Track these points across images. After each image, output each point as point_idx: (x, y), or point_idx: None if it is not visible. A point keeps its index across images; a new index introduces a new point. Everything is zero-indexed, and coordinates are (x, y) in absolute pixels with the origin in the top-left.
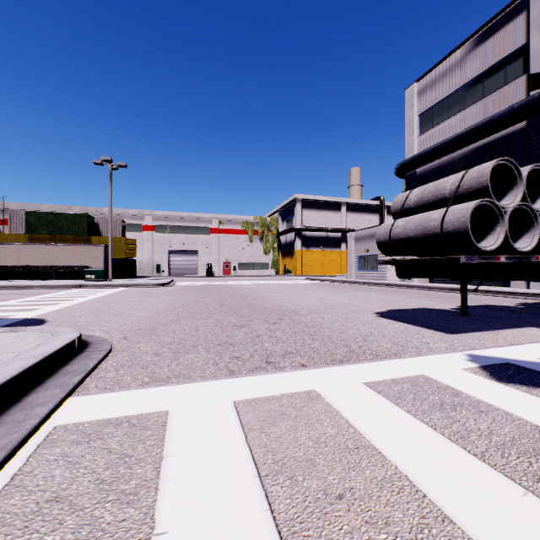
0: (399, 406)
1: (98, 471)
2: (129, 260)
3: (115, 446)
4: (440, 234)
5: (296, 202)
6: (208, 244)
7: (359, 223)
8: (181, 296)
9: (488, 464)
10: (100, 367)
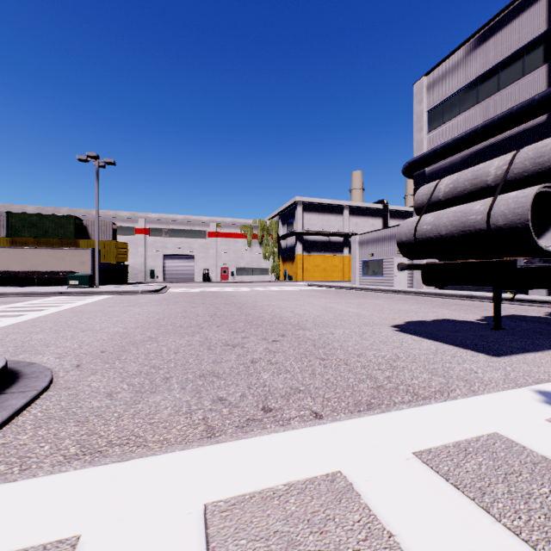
0: (493, 515)
1: None
2: (120, 265)
3: None
4: (485, 230)
5: (297, 204)
6: (205, 248)
7: (361, 227)
8: (170, 305)
9: None
10: (15, 422)
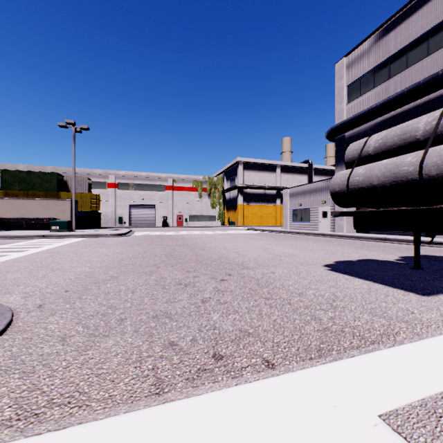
0: None
1: None
2: (94, 213)
3: None
4: (417, 180)
5: (239, 164)
6: (164, 199)
7: (291, 182)
8: (133, 246)
9: None
10: None
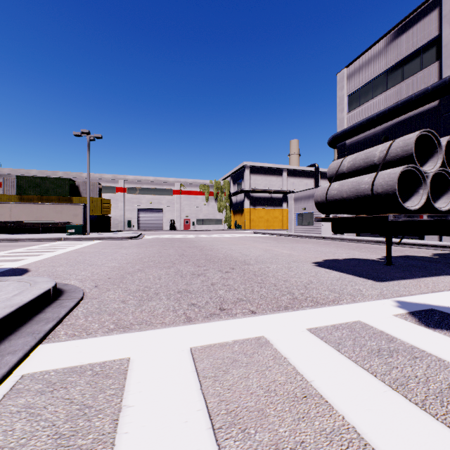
0: (341, 352)
1: (57, 424)
2: (105, 217)
3: (76, 396)
4: (370, 195)
5: (245, 168)
6: (171, 203)
7: (297, 186)
8: (148, 248)
9: (430, 414)
10: (72, 314)
